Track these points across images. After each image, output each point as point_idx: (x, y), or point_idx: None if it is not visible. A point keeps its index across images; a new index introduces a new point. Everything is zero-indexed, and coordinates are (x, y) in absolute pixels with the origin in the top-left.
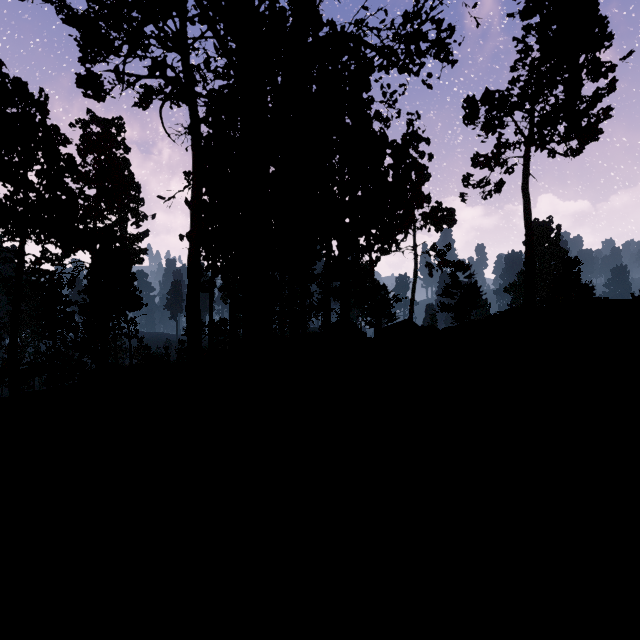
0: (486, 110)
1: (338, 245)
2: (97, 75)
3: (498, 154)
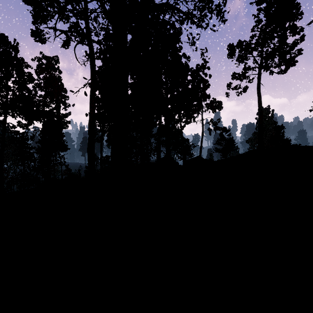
0: (239, 51)
1: (164, 119)
2: (41, 30)
3: (245, 73)
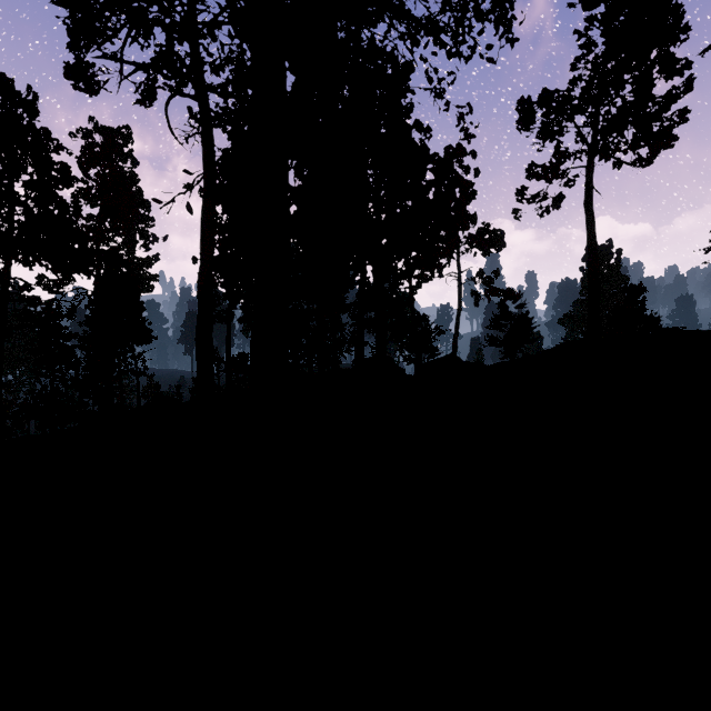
0: (543, 113)
1: (373, 270)
2: (89, 64)
3: (557, 164)
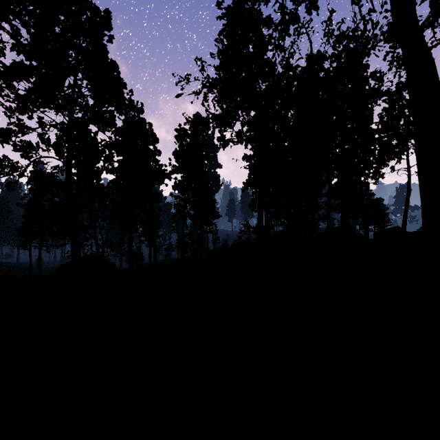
0: None
1: (337, 181)
2: (224, 135)
3: None
